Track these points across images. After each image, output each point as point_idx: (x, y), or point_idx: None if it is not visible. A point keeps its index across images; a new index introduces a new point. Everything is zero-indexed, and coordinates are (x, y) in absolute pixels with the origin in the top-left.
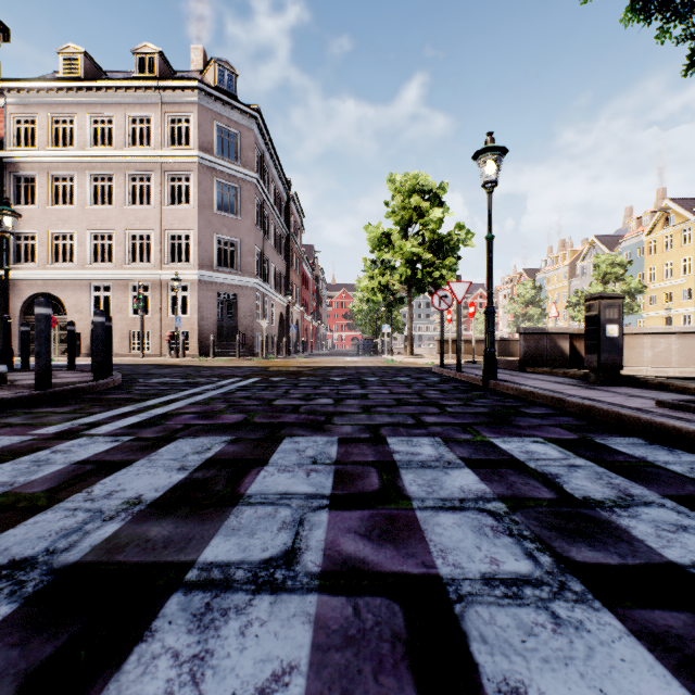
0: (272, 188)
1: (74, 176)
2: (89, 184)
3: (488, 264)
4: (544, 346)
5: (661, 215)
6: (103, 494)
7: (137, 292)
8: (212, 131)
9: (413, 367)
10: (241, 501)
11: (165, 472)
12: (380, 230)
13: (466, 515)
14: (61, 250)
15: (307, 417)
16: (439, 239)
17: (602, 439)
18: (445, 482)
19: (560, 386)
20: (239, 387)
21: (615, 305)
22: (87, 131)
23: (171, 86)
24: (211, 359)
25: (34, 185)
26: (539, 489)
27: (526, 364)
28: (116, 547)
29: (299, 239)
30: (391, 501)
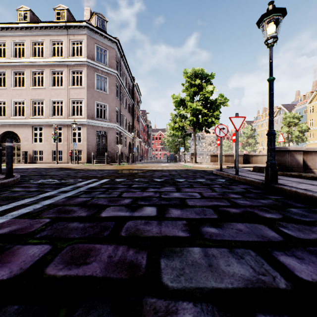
0: (125, 80)
1: (24, 72)
2: (32, 76)
3: (270, 99)
4: (286, 159)
5: (316, 93)
6: None
7: (54, 130)
8: (93, 49)
9: (200, 170)
10: None
11: None
12: (179, 98)
13: None
14: (18, 109)
15: (124, 257)
16: (210, 102)
17: None
18: None
19: None
20: (88, 188)
21: None
22: (31, 49)
23: (72, 25)
24: (92, 165)
25: (4, 77)
26: None
27: None
28: None
29: (138, 106)
30: None
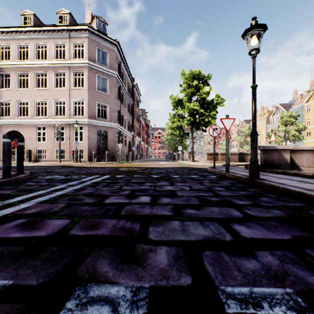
0: (124, 80)
1: (28, 74)
2: (35, 77)
3: (253, 103)
4: (275, 157)
5: (313, 93)
6: None
7: (57, 130)
8: (94, 51)
9: (196, 168)
10: None
11: None
12: (177, 98)
13: None
14: (22, 110)
15: (124, 225)
16: (207, 102)
17: None
18: None
19: (312, 185)
20: (92, 183)
21: None
22: (34, 52)
23: (74, 29)
24: (93, 163)
25: (9, 78)
26: None
27: (264, 167)
28: None
29: (138, 106)
30: None
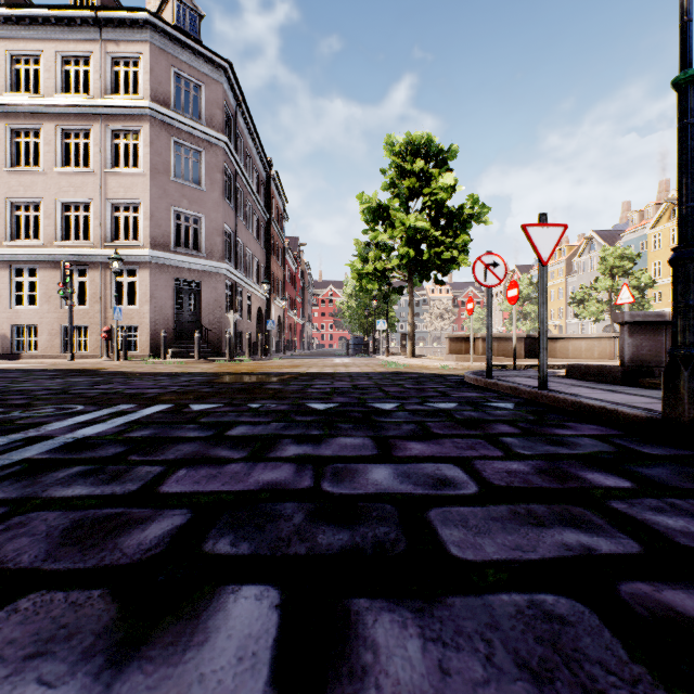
0: (247, 162)
1: None
2: (9, 139)
3: (683, 142)
4: (662, 344)
5: (667, 207)
6: None
7: (62, 275)
8: (168, 79)
9: (430, 374)
10: None
11: None
12: (376, 203)
13: None
14: None
15: None
16: (447, 214)
17: None
18: None
19: None
20: (60, 447)
21: None
22: (6, 73)
23: (113, 18)
24: (161, 362)
25: None
26: None
27: (633, 373)
28: None
29: (281, 227)
30: None
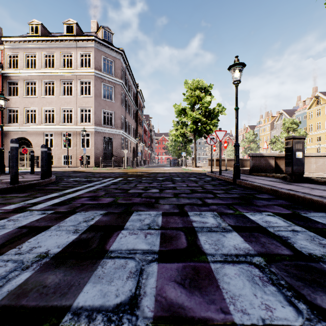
0: (129, 87)
1: (36, 82)
2: (43, 85)
3: (235, 122)
4: (262, 163)
5: (315, 99)
6: (27, 249)
7: (65, 137)
8: (101, 60)
9: (197, 172)
10: (106, 255)
11: (66, 234)
12: (181, 107)
13: (241, 267)
14: (30, 117)
15: (146, 199)
16: (209, 111)
17: (304, 213)
18: (224, 242)
19: (273, 182)
20: (112, 182)
21: (300, 142)
22: (42, 61)
23: (81, 39)
24: (100, 169)
25: (17, 86)
26: (280, 247)
27: (253, 171)
28: (23, 292)
29: (142, 112)
30: (194, 255)
